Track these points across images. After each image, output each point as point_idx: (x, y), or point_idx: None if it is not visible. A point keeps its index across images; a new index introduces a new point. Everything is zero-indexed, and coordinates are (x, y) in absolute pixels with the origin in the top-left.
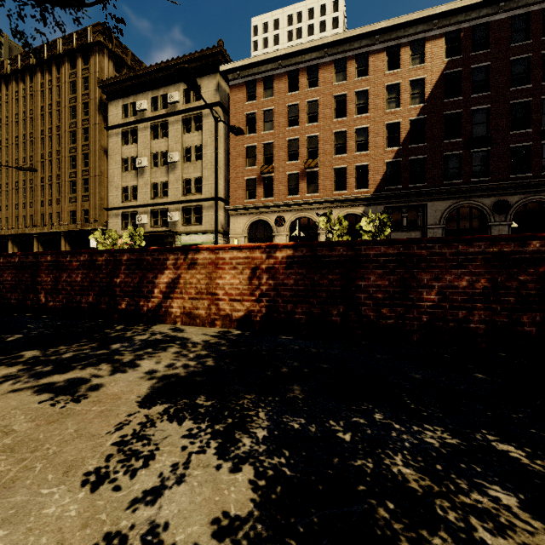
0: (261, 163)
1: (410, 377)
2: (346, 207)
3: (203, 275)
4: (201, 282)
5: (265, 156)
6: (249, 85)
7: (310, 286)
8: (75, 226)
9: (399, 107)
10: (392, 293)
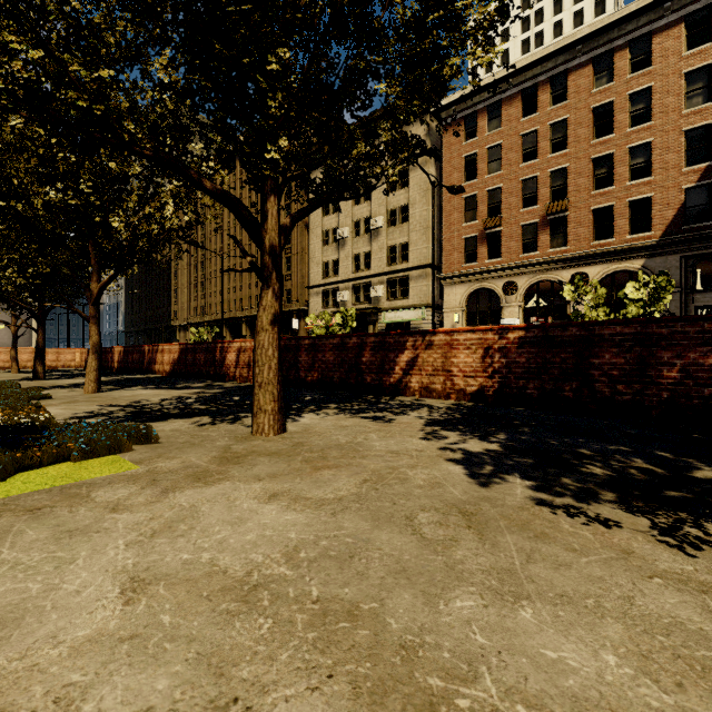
0: (483, 216)
1: (624, 432)
2: (612, 262)
3: (439, 354)
4: (437, 360)
5: (489, 206)
6: (468, 120)
7: (542, 364)
8: None
9: (710, 101)
10: (629, 370)
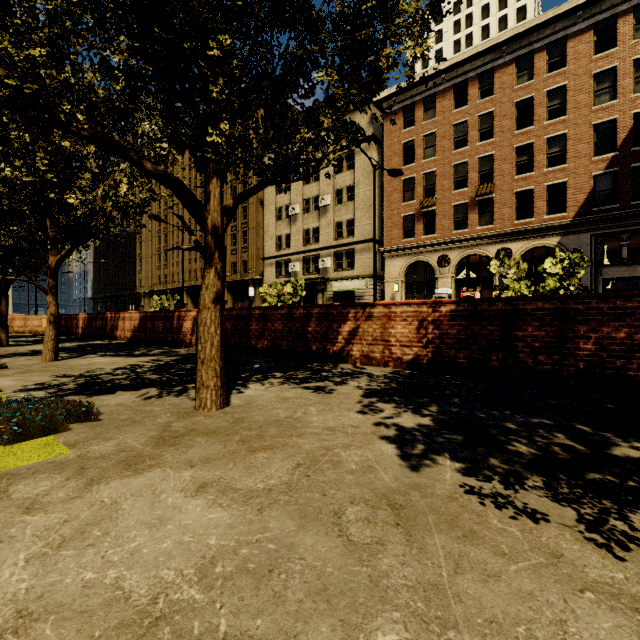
0: (420, 197)
1: (546, 402)
2: (532, 239)
3: (378, 325)
4: (376, 331)
5: (425, 187)
6: (407, 110)
7: (471, 335)
8: (235, 276)
9: (615, 99)
10: (549, 342)
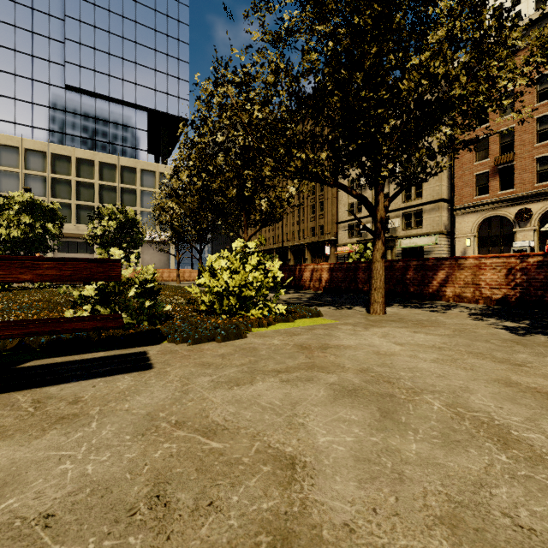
0: (495, 154)
1: None
2: None
3: (469, 273)
4: (467, 277)
5: (501, 144)
6: None
7: None
8: (314, 238)
9: None
10: None
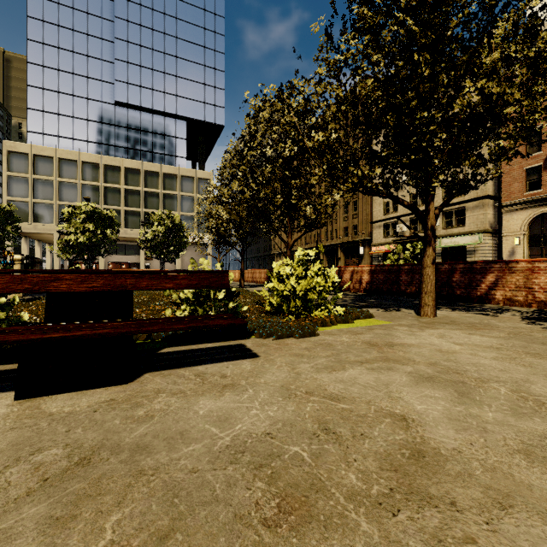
0: None
1: None
2: None
3: (520, 277)
4: (519, 281)
5: None
6: None
7: None
8: (347, 238)
9: None
10: None
